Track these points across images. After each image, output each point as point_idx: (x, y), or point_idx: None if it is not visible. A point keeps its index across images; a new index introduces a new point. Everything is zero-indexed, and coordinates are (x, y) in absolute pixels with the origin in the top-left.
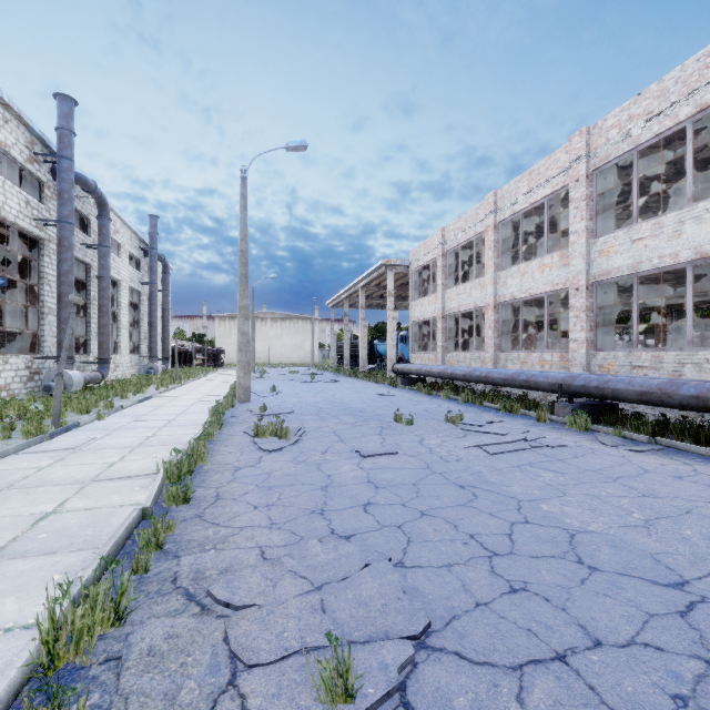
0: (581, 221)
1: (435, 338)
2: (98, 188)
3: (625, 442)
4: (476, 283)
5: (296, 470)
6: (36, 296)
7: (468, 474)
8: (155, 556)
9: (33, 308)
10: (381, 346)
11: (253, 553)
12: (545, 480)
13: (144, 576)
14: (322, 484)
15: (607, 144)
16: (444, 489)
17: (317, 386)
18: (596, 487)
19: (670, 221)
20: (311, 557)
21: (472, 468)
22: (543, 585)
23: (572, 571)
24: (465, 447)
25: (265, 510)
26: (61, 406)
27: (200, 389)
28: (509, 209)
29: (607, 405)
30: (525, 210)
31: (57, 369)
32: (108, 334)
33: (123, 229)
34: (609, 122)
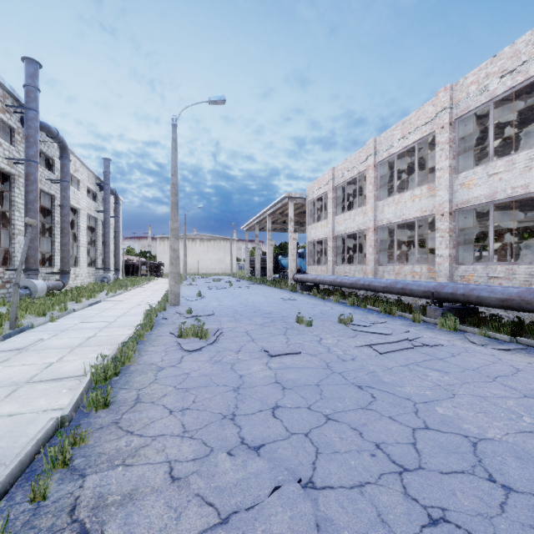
0: (446, 160)
1: (326, 254)
2: (59, 134)
3: (490, 341)
4: (359, 211)
5: (212, 371)
6: (7, 220)
7: (364, 373)
8: (61, 475)
9: (6, 230)
10: (283, 260)
11: (161, 470)
12: (433, 380)
13: (41, 504)
14: (234, 385)
15: (467, 98)
16: (344, 390)
17: (234, 292)
18: (480, 387)
19: (522, 158)
20: (219, 476)
21: (366, 368)
22: (462, 513)
23: (488, 493)
24: (357, 346)
25: (179, 416)
26: (23, 309)
27: (141, 295)
28: (386, 152)
29: (469, 309)
30: (399, 152)
31: (24, 279)
32: (68, 251)
33: (82, 168)
34: (469, 80)
